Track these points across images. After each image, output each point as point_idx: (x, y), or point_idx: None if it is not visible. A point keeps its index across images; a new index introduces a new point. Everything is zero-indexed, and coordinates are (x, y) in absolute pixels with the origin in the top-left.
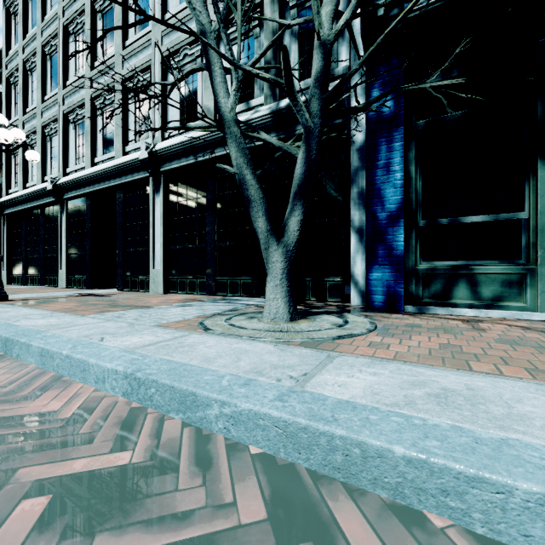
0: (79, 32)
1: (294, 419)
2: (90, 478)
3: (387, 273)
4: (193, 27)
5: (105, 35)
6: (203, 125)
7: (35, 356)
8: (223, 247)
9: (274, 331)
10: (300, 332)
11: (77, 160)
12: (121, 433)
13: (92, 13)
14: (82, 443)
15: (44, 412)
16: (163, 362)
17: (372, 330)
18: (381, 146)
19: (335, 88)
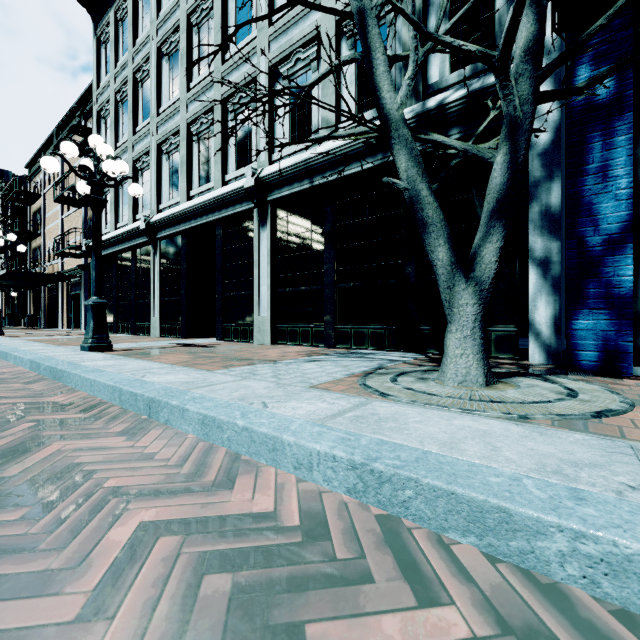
0: (173, 52)
1: None
2: None
3: (604, 321)
4: (308, 25)
5: (235, 33)
6: (355, 131)
7: (193, 424)
8: (345, 288)
9: (484, 401)
10: (524, 404)
11: (170, 195)
12: (399, 563)
13: (187, 28)
14: (355, 578)
15: (257, 512)
16: (390, 446)
17: (633, 404)
18: (594, 144)
19: (559, 59)
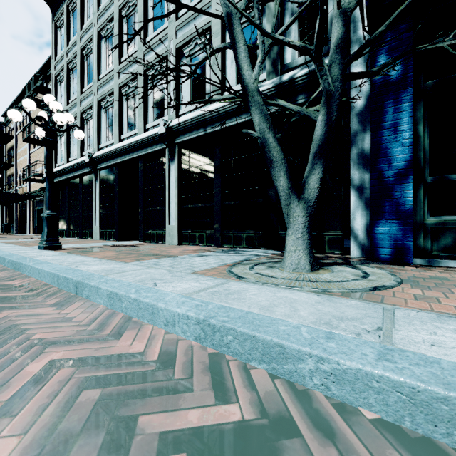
0: (109, 35)
1: (425, 386)
2: (212, 434)
3: (395, 227)
4: (203, 20)
5: (144, 26)
6: (226, 97)
7: (104, 297)
8: (228, 205)
9: (304, 281)
10: (330, 282)
11: (107, 138)
12: (213, 380)
13: (119, 18)
14: (182, 390)
15: (132, 353)
16: (226, 309)
17: (401, 282)
18: (388, 108)
19: (357, 52)
